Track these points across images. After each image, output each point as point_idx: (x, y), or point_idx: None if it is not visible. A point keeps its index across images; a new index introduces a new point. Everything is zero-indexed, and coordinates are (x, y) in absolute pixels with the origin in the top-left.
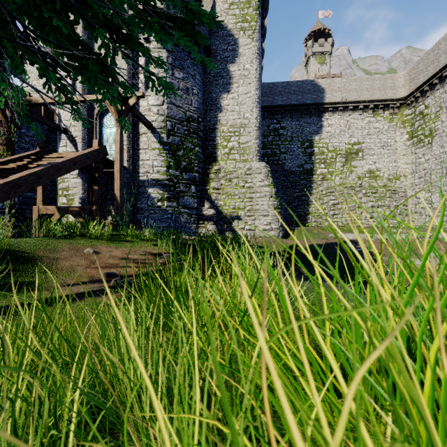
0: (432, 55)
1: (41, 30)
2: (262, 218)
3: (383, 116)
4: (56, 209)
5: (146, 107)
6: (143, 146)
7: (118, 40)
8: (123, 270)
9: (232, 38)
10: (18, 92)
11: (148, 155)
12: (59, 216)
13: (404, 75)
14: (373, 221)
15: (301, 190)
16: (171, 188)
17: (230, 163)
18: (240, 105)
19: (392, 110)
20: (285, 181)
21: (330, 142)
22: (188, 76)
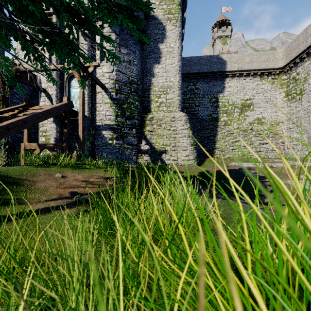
0: (302, 37)
1: (22, 15)
2: (183, 152)
3: (267, 80)
4: (37, 145)
5: (101, 73)
6: (99, 101)
7: (78, 23)
8: (83, 190)
9: (161, 25)
10: (6, 61)
11: (102, 107)
12: (39, 150)
13: (282, 52)
14: (260, 154)
15: (210, 132)
16: (118, 131)
17: (160, 113)
18: (167, 72)
19: (274, 76)
20: (198, 126)
21: (230, 99)
22: (131, 52)
